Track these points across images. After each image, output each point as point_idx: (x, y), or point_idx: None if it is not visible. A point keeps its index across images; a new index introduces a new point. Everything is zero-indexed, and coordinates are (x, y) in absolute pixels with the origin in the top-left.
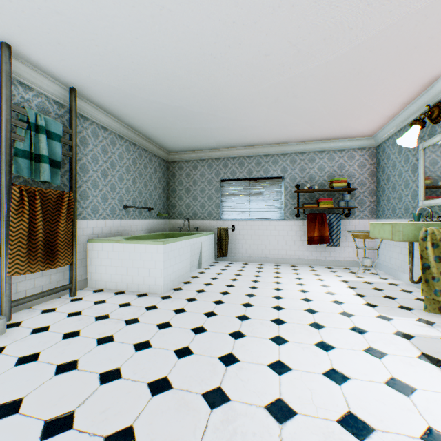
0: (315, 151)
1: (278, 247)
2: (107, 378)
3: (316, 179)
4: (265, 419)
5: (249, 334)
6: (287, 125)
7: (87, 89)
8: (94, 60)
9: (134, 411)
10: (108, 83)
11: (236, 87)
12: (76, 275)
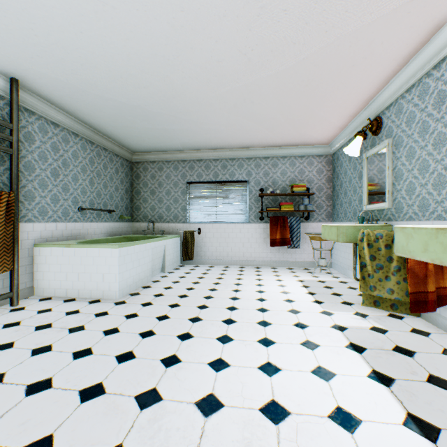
0: (278, 157)
1: (243, 249)
2: (35, 389)
3: (279, 183)
4: (193, 414)
5: (198, 335)
6: (249, 130)
7: (32, 81)
8: (36, 51)
9: (58, 419)
10: (55, 76)
11: (194, 90)
12: (17, 283)
